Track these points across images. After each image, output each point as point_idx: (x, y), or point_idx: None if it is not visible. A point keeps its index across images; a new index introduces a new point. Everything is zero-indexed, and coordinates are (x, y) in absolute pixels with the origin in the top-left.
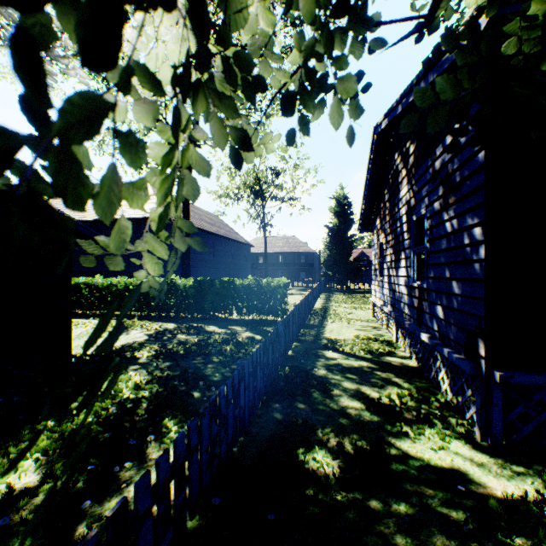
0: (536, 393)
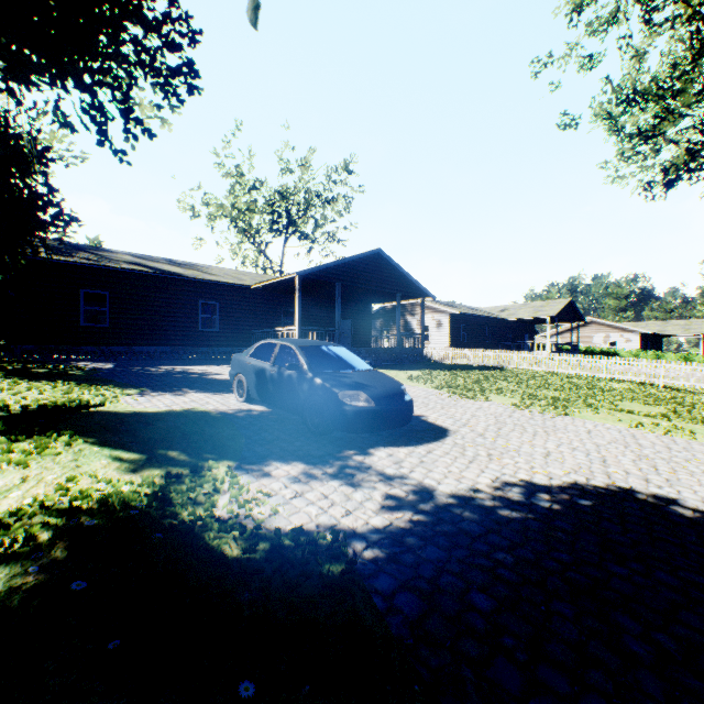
0: (35, 352)
